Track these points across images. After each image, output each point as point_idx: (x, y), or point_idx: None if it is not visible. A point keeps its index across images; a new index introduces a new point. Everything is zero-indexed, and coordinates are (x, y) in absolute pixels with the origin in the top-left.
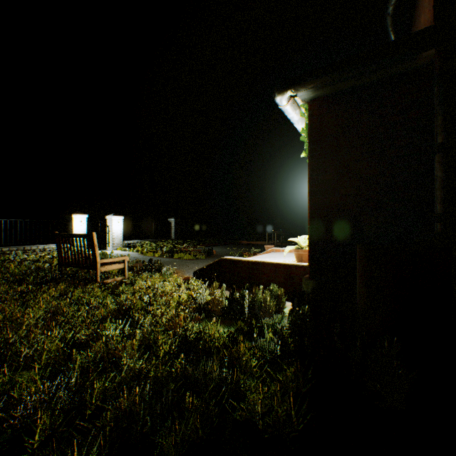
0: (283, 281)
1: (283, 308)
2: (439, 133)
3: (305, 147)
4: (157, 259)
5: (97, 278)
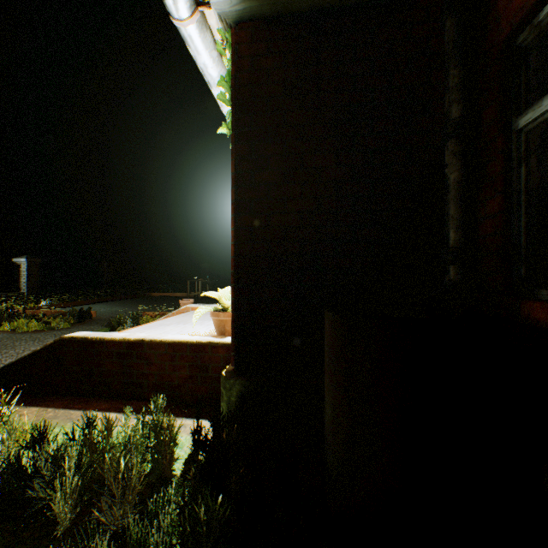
0: (190, 376)
1: (173, 460)
2: (457, 100)
3: (228, 118)
4: None
5: None
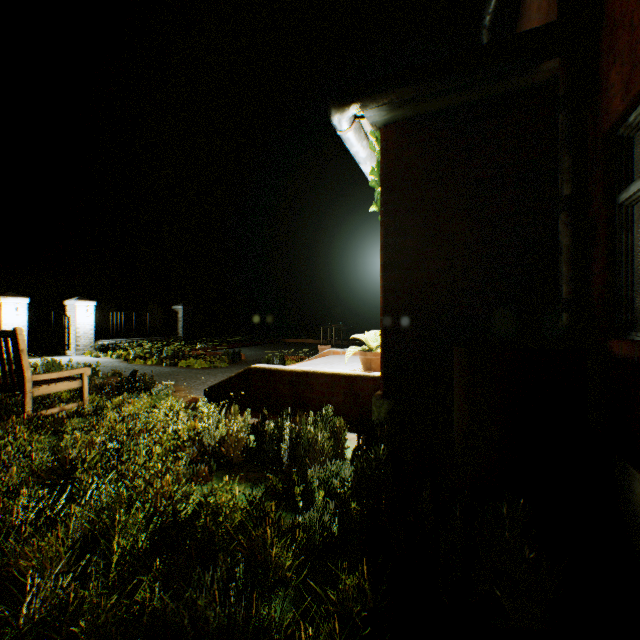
0: (344, 401)
1: (343, 446)
2: (567, 181)
3: (376, 197)
4: (149, 369)
5: (26, 409)
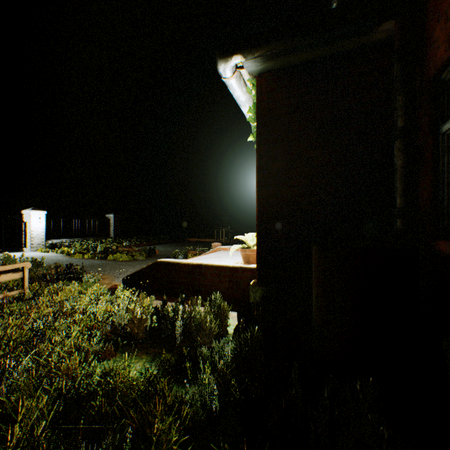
0: (229, 287)
1: (226, 324)
2: (401, 115)
3: (253, 130)
4: (85, 262)
5: None
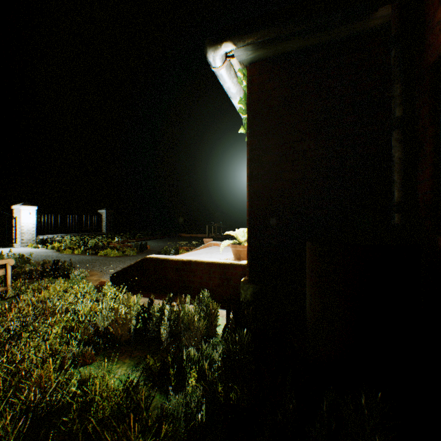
0: (219, 284)
1: (216, 324)
2: (399, 104)
3: (243, 122)
4: (74, 258)
5: None
